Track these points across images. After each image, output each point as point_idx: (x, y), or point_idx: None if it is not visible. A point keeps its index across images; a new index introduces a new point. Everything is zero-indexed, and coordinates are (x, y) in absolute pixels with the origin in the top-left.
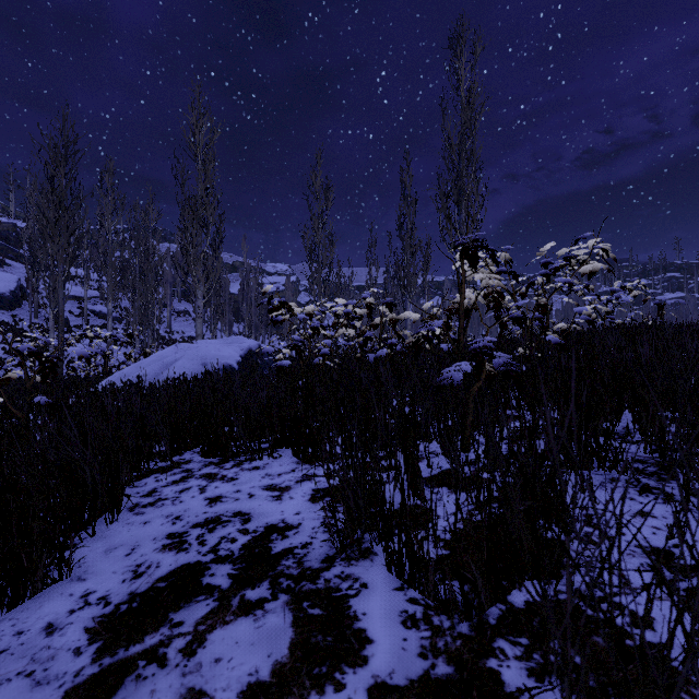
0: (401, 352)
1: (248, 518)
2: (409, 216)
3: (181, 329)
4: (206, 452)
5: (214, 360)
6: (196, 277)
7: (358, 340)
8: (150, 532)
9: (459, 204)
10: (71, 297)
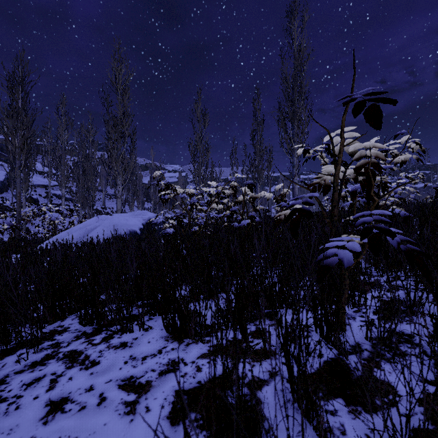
0: (259, 222)
1: None
2: (258, 131)
3: (112, 206)
4: (82, 321)
5: (123, 227)
6: (116, 171)
7: (226, 213)
8: None
9: (293, 122)
10: (41, 185)
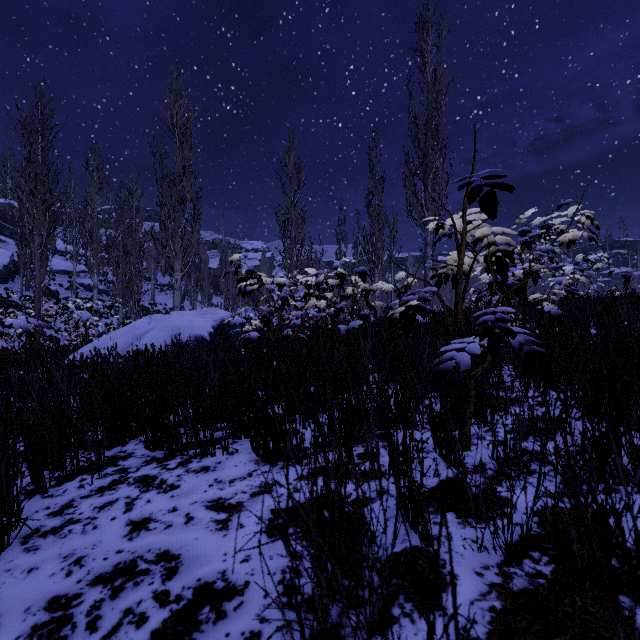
0: (374, 323)
1: (175, 566)
2: (376, 194)
3: (164, 301)
4: (151, 444)
5: (186, 332)
6: (173, 251)
7: (329, 311)
8: (27, 592)
9: (425, 181)
10: (61, 271)
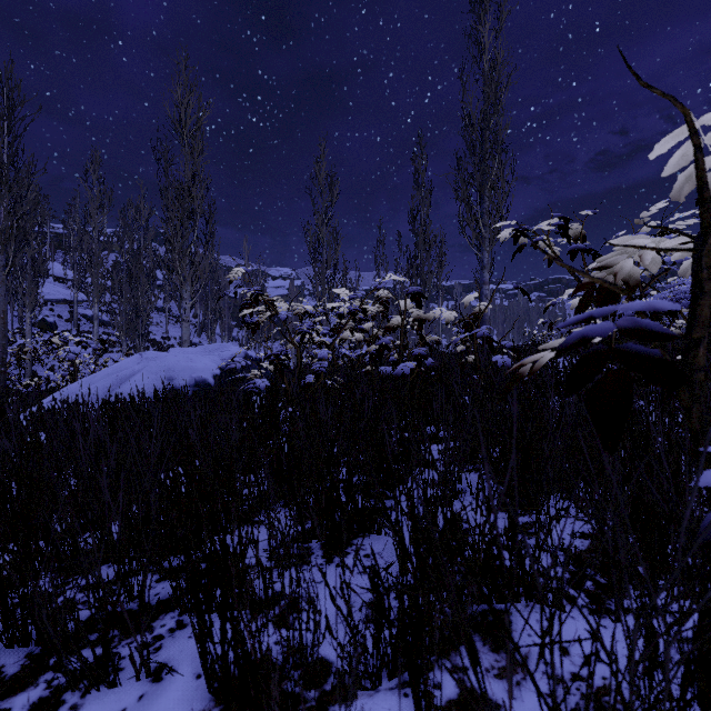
0: (433, 367)
1: None
2: (423, 208)
3: (179, 334)
4: (2, 634)
5: (183, 374)
6: (181, 276)
7: (369, 349)
8: None
9: (481, 191)
10: (61, 301)
